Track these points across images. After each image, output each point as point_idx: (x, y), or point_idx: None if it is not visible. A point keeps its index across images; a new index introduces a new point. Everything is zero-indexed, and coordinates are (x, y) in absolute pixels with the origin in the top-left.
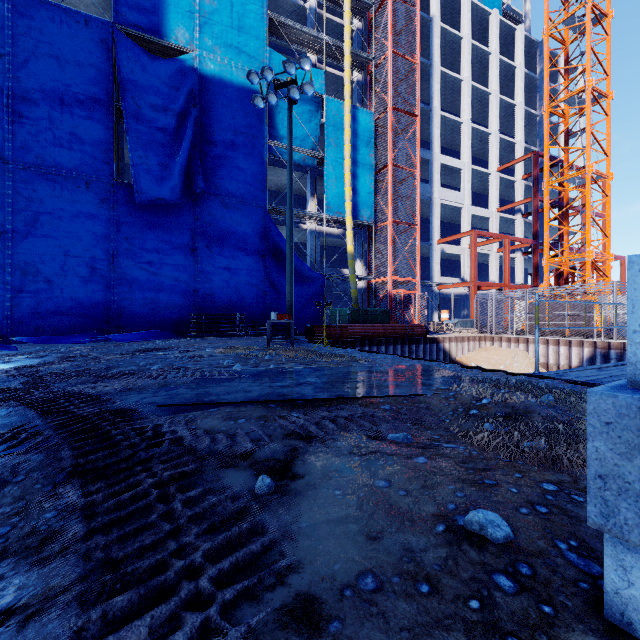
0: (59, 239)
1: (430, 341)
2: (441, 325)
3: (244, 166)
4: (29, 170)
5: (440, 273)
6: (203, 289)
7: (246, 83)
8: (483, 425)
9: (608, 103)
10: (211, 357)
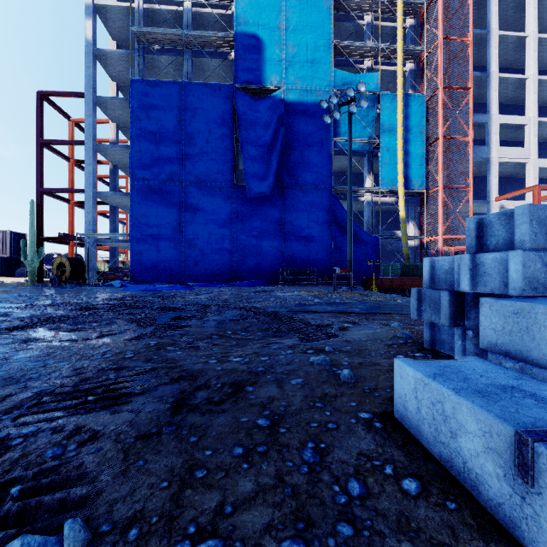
0: (206, 224)
1: None
2: None
3: (315, 161)
4: (192, 185)
5: None
6: (287, 252)
7: (317, 100)
8: None
9: None
10: (299, 296)
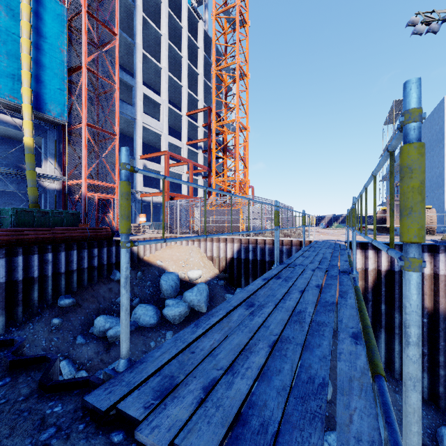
0: None
1: (117, 243)
2: (139, 227)
3: None
4: None
5: (146, 185)
6: None
7: None
8: None
9: (247, 81)
10: None
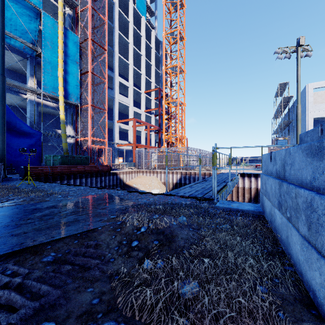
0: None
1: (112, 174)
2: (119, 165)
3: None
4: None
5: (119, 138)
6: None
7: None
8: (143, 261)
9: (184, 75)
10: None
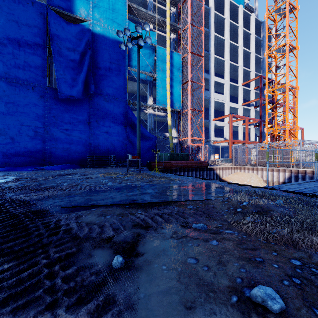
0: (17, 116)
1: (209, 169)
2: (215, 161)
3: (115, 80)
4: (1, 80)
5: (214, 135)
6: (94, 143)
7: (116, 38)
8: (245, 218)
9: (296, 52)
10: (96, 178)
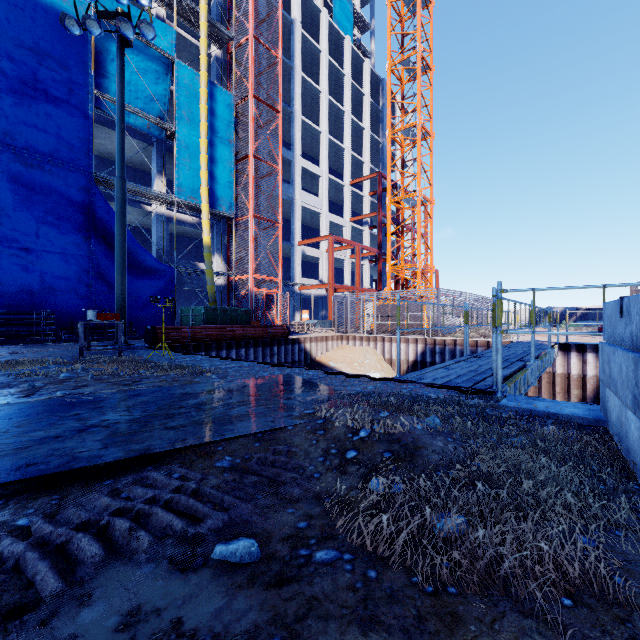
0: None
1: (292, 342)
2: (302, 325)
3: (56, 114)
4: None
5: (301, 274)
6: None
7: (59, 4)
8: (368, 481)
9: (431, 141)
10: None
